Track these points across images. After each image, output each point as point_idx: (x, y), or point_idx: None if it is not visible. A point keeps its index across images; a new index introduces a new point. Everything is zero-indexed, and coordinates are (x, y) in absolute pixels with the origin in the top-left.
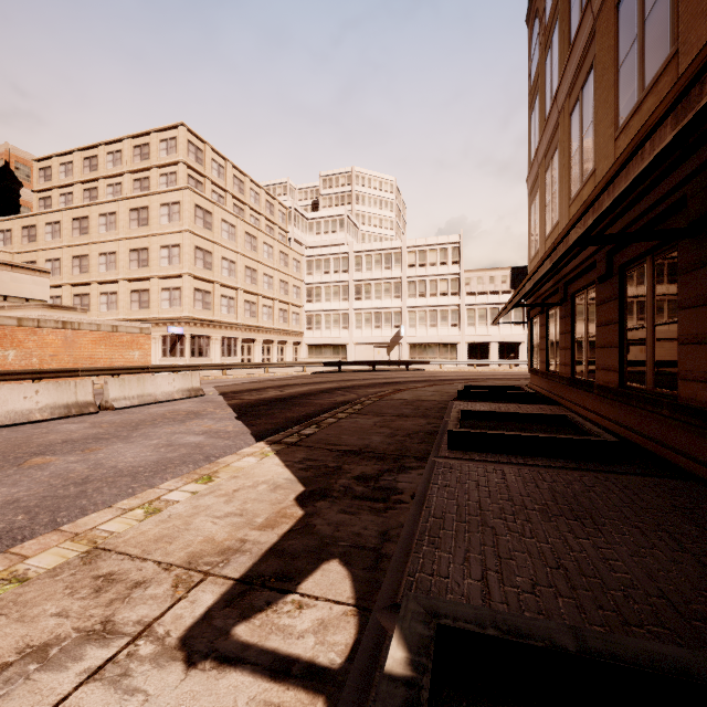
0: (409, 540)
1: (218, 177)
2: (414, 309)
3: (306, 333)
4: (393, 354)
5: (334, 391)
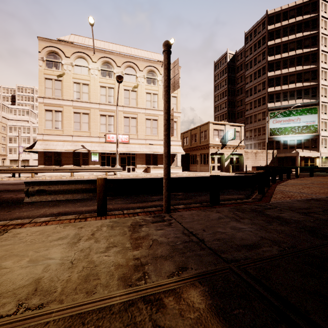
0: None
1: None
2: None
3: (9, 155)
4: None
5: None
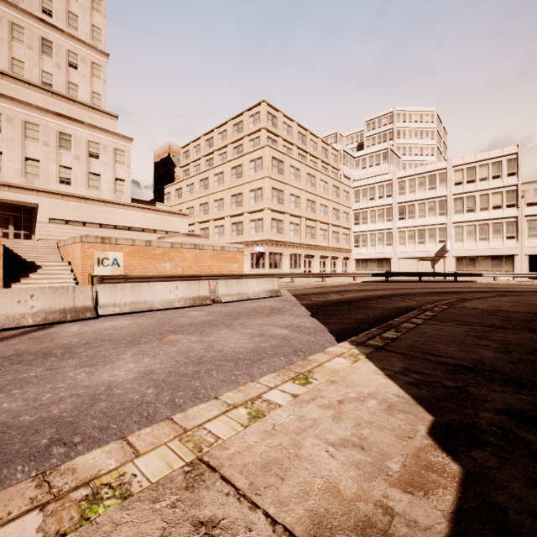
0: None
1: (287, 135)
2: (461, 224)
3: (354, 250)
4: (438, 266)
5: (390, 297)
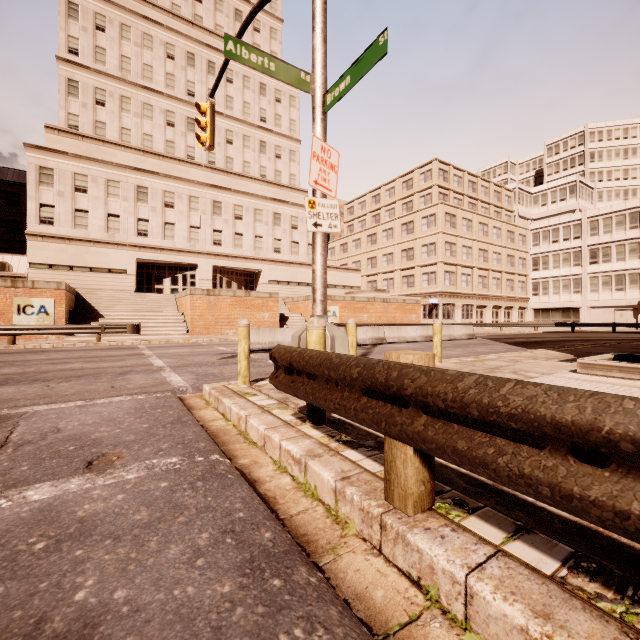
0: None
1: (457, 186)
2: None
3: (531, 298)
4: None
5: (572, 341)
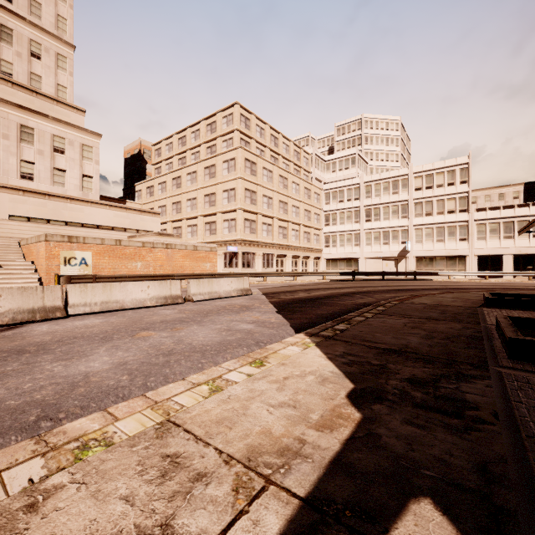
0: (530, 489)
1: (260, 137)
2: (421, 227)
3: (324, 250)
4: (400, 266)
5: (353, 295)
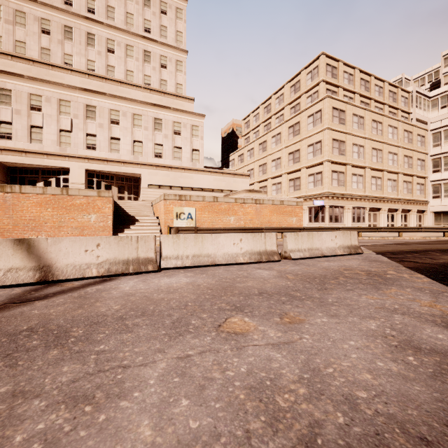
0: None
1: (348, 84)
2: None
3: (431, 201)
4: None
5: None
